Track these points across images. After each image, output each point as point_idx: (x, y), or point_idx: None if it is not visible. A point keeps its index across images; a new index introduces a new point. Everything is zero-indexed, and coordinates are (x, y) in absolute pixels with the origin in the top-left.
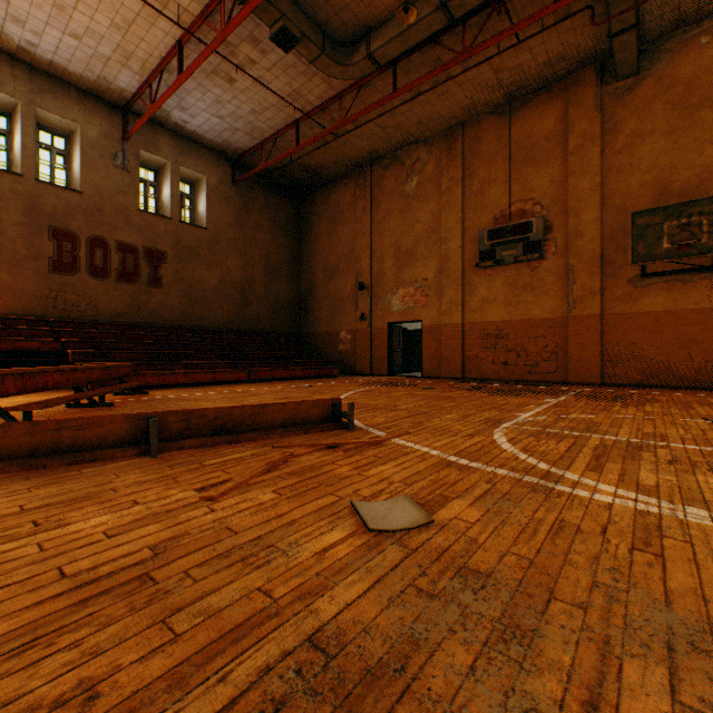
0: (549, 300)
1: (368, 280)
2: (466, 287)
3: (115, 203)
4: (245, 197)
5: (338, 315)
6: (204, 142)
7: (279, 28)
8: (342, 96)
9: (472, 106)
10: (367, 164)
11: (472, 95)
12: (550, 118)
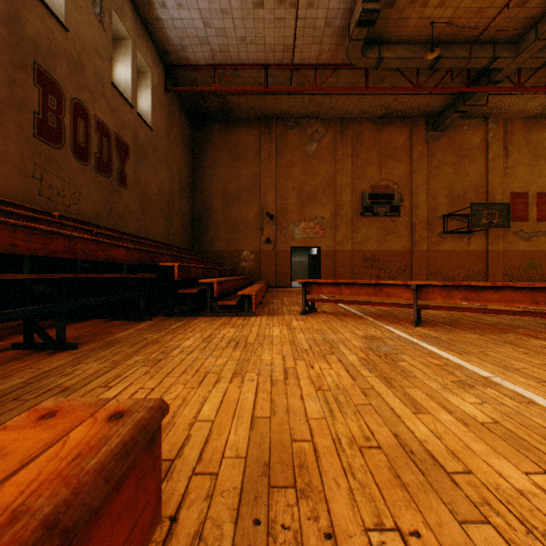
0: (402, 240)
1: (273, 211)
2: (353, 227)
3: (93, 63)
4: (170, 108)
5: (240, 237)
6: (157, 33)
7: (375, 8)
8: (319, 68)
9: (365, 112)
10: (272, 119)
11: (373, 106)
12: (402, 137)
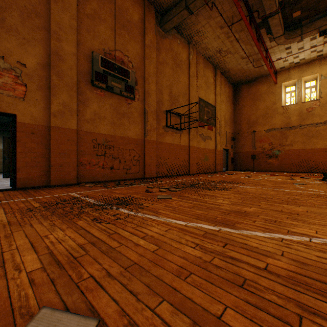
0: (136, 127)
1: None
2: (79, 97)
3: None
4: None
5: None
6: None
7: None
8: None
9: None
10: None
11: None
12: (137, 14)
